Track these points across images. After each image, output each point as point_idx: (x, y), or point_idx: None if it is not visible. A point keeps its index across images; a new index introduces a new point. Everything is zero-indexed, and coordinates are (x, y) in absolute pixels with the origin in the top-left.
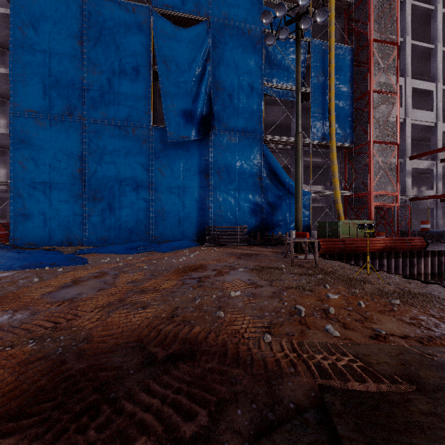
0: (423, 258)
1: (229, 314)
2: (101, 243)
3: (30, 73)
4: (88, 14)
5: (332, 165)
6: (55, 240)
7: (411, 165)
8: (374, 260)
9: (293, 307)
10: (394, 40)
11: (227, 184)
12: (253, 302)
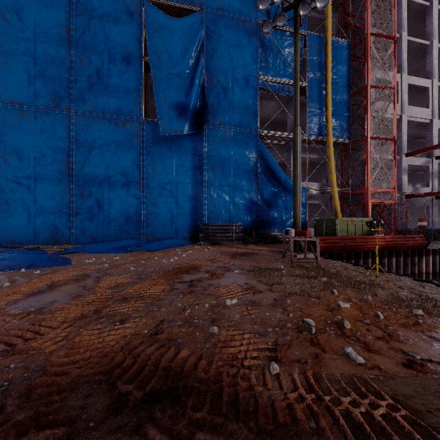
0: (424, 256)
1: (225, 330)
2: (90, 241)
3: (13, 62)
4: (76, 2)
5: (329, 161)
6: (41, 239)
7: (407, 162)
8: (374, 259)
9: (300, 320)
10: (391, 34)
11: (221, 180)
12: (252, 313)
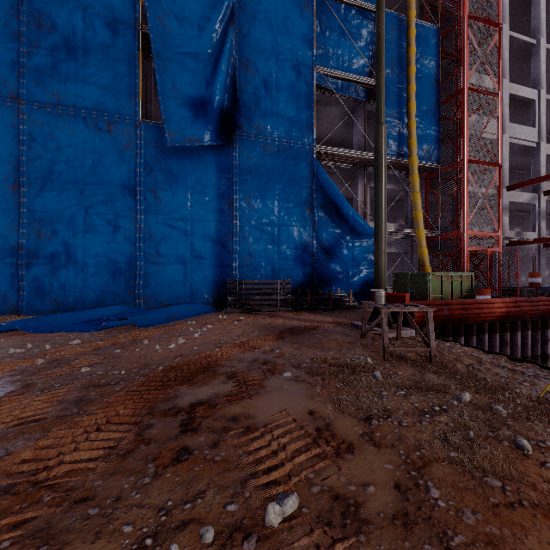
0: None
1: None
2: (53, 308)
3: None
4: None
5: (413, 192)
6: None
7: (509, 198)
8: (492, 334)
9: None
10: (495, 20)
11: (260, 217)
12: None
